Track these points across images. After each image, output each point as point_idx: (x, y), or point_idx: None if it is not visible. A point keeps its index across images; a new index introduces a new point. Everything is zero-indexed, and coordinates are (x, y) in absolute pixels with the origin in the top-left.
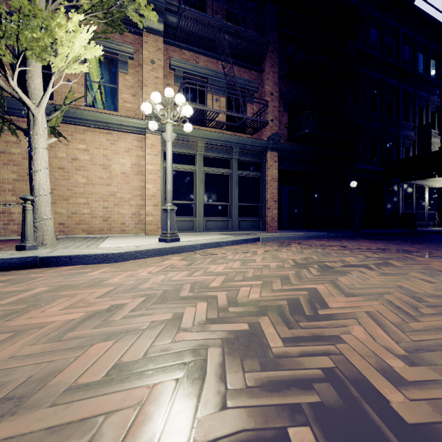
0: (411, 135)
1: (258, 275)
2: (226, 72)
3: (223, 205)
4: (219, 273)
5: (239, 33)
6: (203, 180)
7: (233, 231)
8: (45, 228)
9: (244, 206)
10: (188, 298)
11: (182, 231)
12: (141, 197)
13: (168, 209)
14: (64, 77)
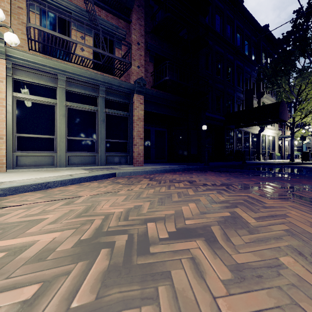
0: (241, 96)
1: None
2: (87, 6)
3: (90, 141)
4: None
5: None
6: (66, 115)
7: (100, 166)
8: None
9: (112, 142)
10: None
11: (39, 166)
12: None
13: None
14: None
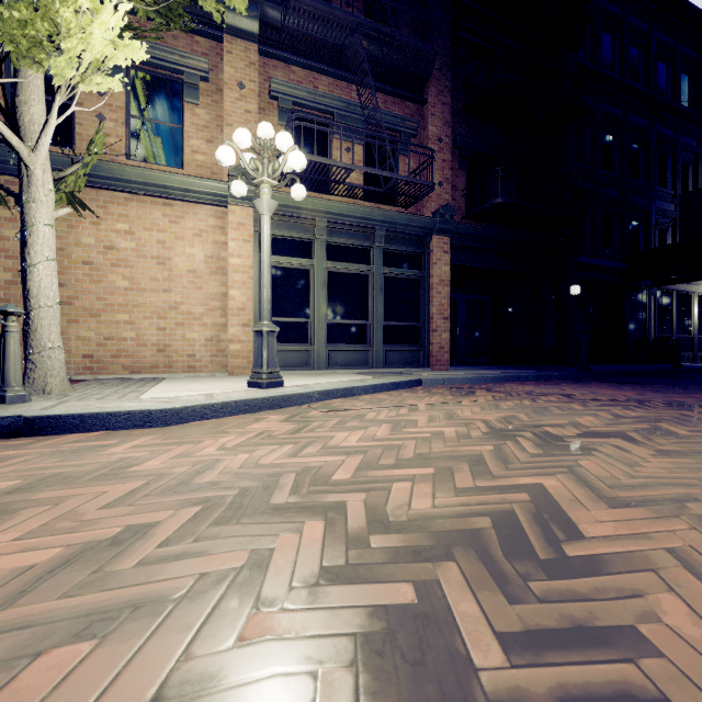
0: (669, 209)
1: (425, 455)
2: (364, 101)
3: (359, 325)
4: (352, 448)
5: (386, 37)
6: (325, 283)
7: (376, 369)
8: (50, 363)
9: (394, 327)
10: (288, 509)
11: (290, 367)
12: (221, 312)
13: (263, 331)
14: (92, 111)
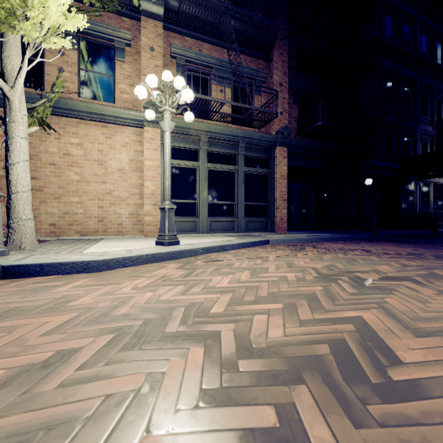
0: (429, 129)
1: (275, 293)
2: (232, 59)
3: (228, 204)
4: (224, 288)
5: (246, 18)
6: (206, 177)
7: (239, 233)
8: (24, 229)
9: (251, 206)
10: (177, 337)
11: (184, 232)
12: (139, 196)
13: (165, 208)
14: (56, 65)
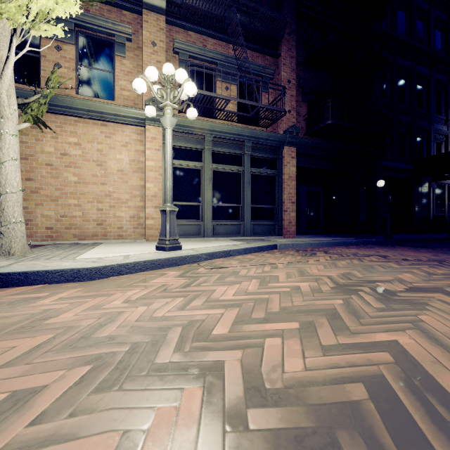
0: (443, 129)
1: (288, 308)
2: (238, 54)
3: (234, 207)
4: (229, 302)
5: (253, 11)
6: (211, 179)
7: (245, 237)
8: (14, 233)
9: (258, 208)
10: (170, 370)
11: (187, 236)
12: (140, 198)
13: (166, 210)
14: (52, 61)
